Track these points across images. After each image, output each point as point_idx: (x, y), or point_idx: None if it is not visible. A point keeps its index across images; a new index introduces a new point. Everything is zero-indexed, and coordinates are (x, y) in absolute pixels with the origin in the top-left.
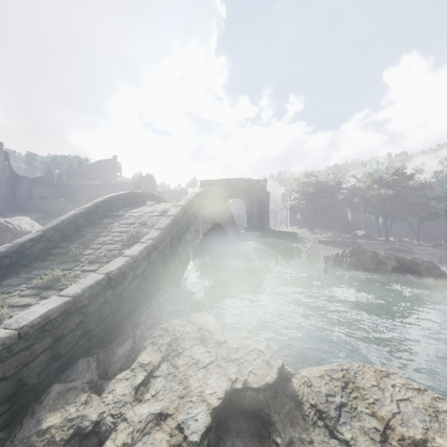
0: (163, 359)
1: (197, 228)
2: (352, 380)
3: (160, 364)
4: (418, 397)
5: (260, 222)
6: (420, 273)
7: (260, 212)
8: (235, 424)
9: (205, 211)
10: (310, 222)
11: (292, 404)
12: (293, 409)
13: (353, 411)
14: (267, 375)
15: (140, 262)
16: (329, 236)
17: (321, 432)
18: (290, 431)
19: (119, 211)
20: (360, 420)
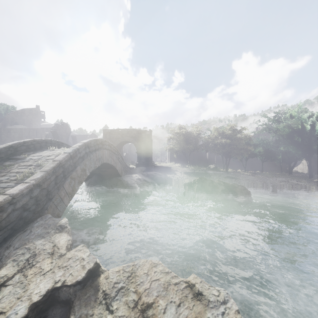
0: (18, 271)
1: (84, 168)
2: (135, 271)
3: (15, 276)
4: (164, 277)
5: (147, 160)
6: (237, 192)
7: (146, 153)
8: (52, 311)
9: (93, 155)
10: (183, 159)
11: (92, 292)
12: (92, 295)
13: (126, 291)
14: (79, 275)
15: (21, 198)
16: (192, 169)
17: (102, 307)
18: (82, 310)
19: (21, 155)
20: (128, 296)
